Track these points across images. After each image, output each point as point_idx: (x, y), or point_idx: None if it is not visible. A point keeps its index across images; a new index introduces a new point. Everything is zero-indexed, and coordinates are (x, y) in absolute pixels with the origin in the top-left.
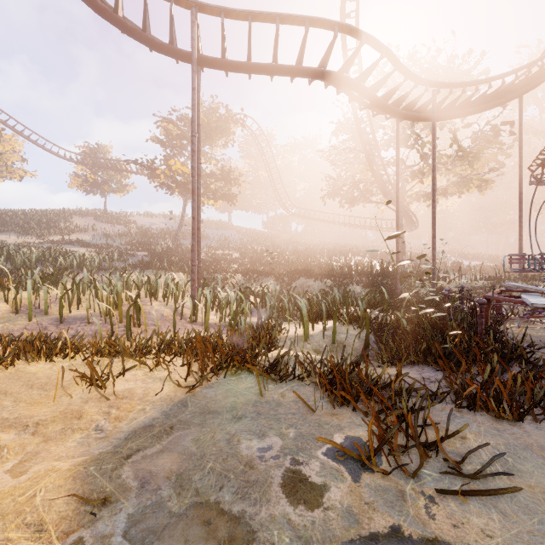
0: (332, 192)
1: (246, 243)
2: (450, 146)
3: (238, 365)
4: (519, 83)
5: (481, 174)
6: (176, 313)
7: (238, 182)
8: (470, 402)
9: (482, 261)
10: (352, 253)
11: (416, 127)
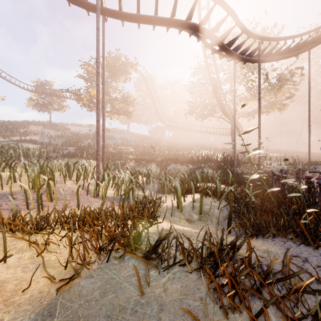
0: (191, 111)
1: (138, 142)
2: (264, 82)
3: (121, 248)
4: (310, 41)
5: (280, 101)
6: (84, 189)
7: (133, 104)
8: None
9: (279, 154)
10: (202, 148)
11: (242, 71)
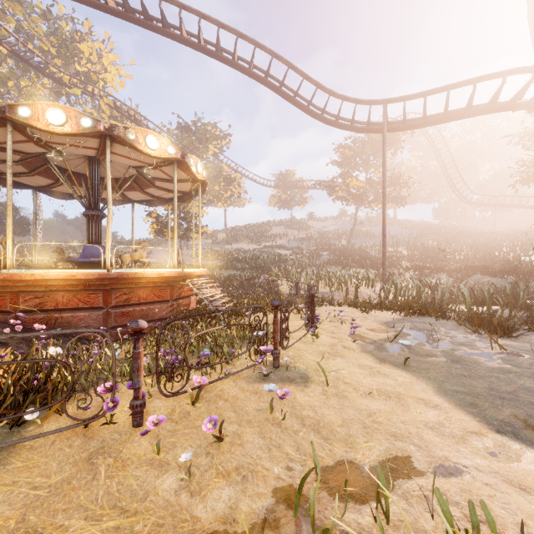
0: (526, 178)
1: (415, 240)
2: None
3: (424, 312)
4: None
5: None
6: (375, 294)
7: (407, 185)
8: None
9: None
10: None
11: None
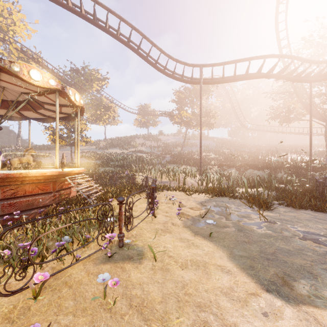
0: (274, 116)
1: (218, 148)
2: None
3: (222, 194)
4: None
5: None
6: (195, 182)
7: (214, 117)
8: (287, 205)
9: None
10: (290, 152)
11: None
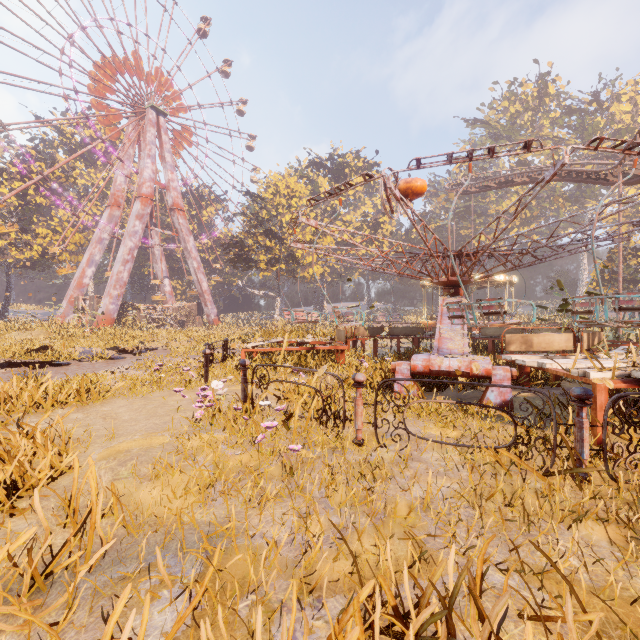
0: None
1: None
2: None
3: None
4: None
5: None
6: None
7: None
8: None
9: None
10: None
11: None
